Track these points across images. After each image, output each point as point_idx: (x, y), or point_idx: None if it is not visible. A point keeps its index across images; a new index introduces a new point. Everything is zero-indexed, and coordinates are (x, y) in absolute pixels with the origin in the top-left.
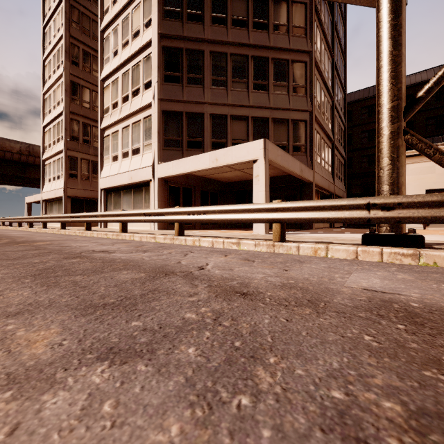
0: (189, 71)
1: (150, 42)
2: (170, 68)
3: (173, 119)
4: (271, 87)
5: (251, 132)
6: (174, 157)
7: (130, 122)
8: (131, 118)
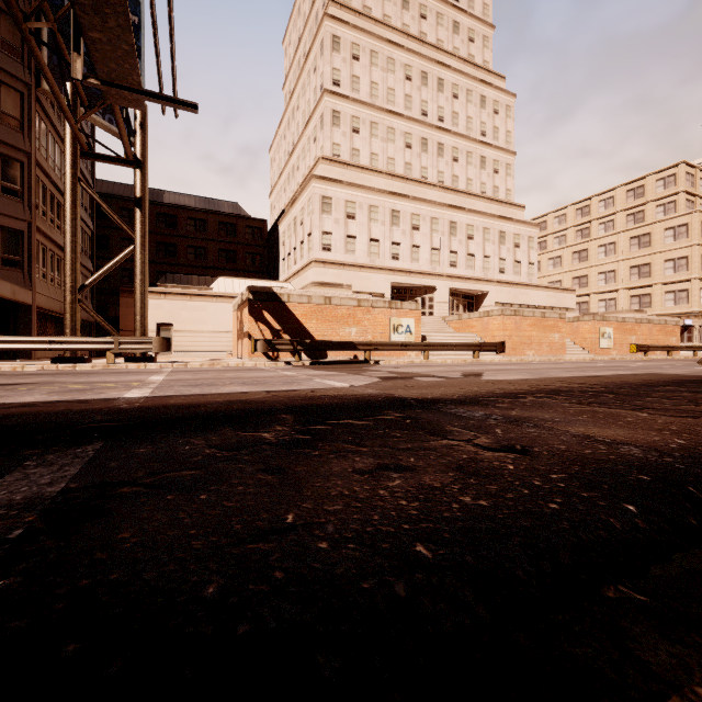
0: None
1: None
2: None
3: None
4: None
5: None
6: None
7: None
8: None
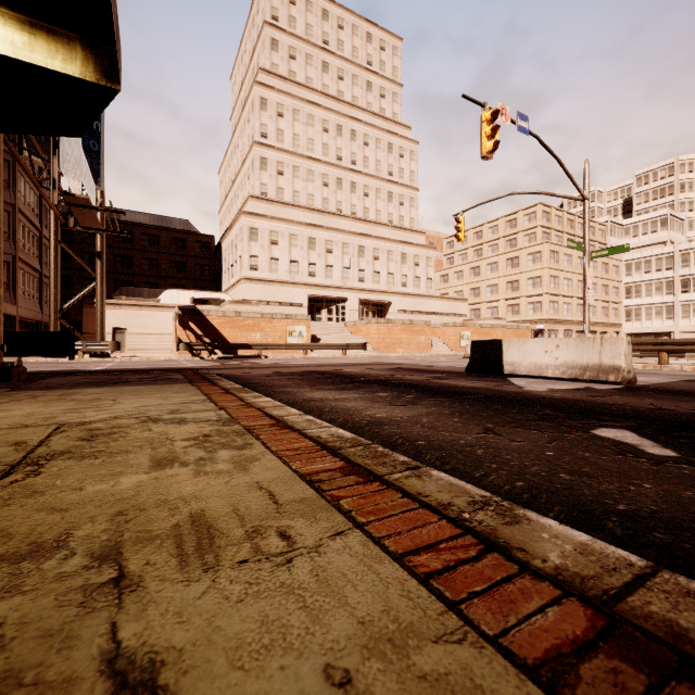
0: None
1: None
2: None
3: None
4: None
5: None
6: None
7: None
8: None
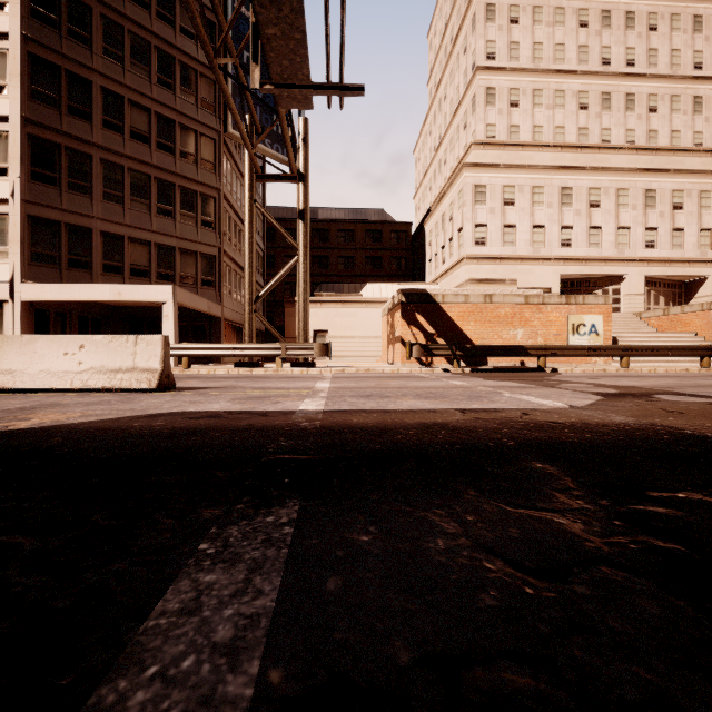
0: (70, 175)
1: (3, 117)
2: (41, 164)
3: (45, 228)
4: (178, 215)
5: (154, 259)
6: (48, 276)
7: None
8: None
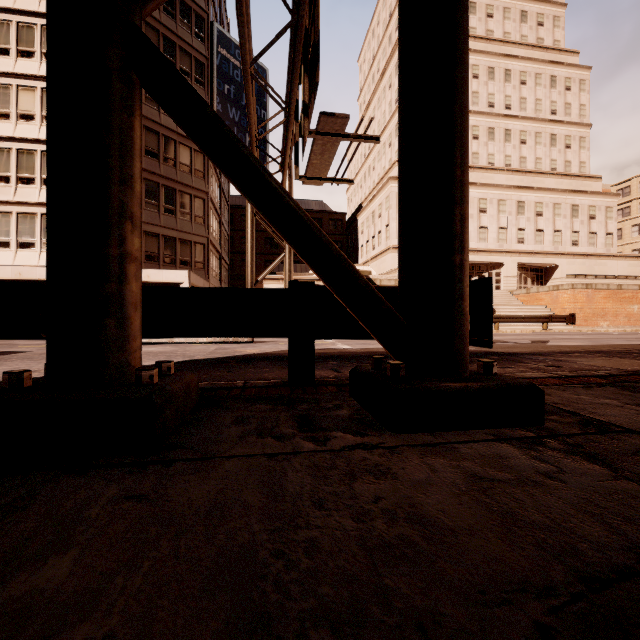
0: None
1: None
2: None
3: None
4: (178, 213)
5: (162, 247)
6: None
7: (14, 210)
8: (16, 205)
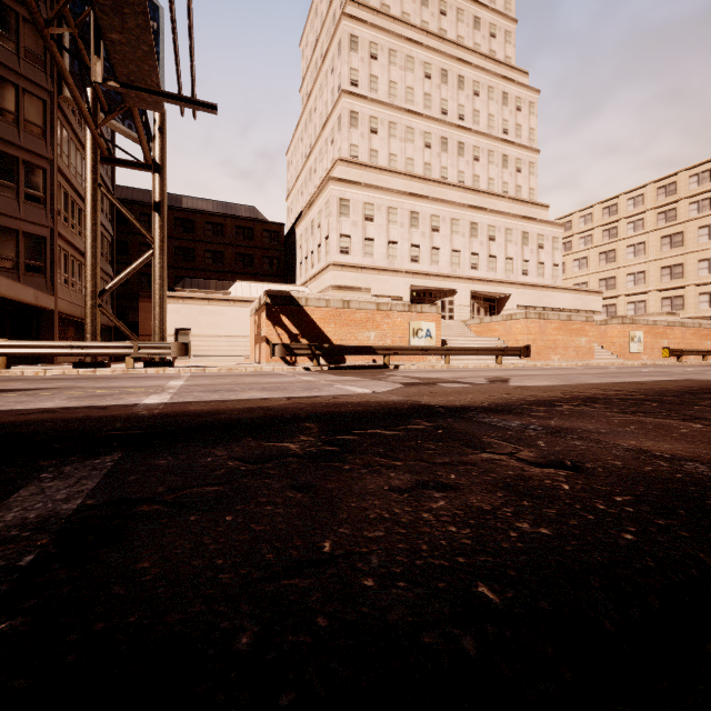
0: None
1: None
2: None
3: None
4: None
5: None
6: None
7: None
8: None
